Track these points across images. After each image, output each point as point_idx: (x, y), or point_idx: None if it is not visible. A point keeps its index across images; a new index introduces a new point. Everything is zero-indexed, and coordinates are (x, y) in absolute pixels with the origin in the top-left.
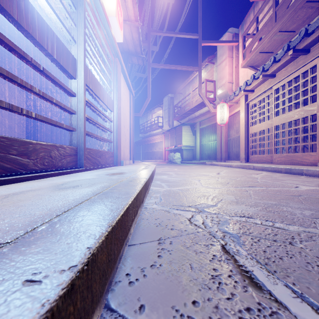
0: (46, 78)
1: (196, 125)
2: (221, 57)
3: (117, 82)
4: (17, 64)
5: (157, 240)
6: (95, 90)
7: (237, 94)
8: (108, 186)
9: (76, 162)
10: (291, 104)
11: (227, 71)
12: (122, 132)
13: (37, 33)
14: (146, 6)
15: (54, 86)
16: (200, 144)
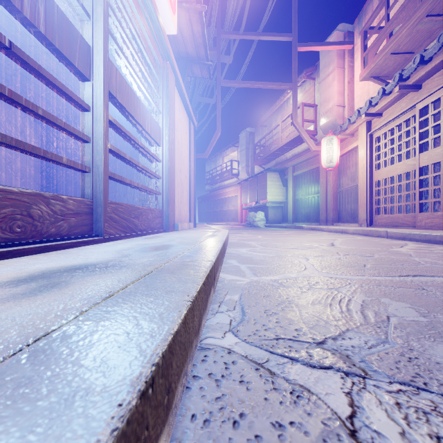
0: (66, 101)
1: (287, 171)
2: (325, 69)
3: (169, 100)
4: (21, 79)
5: None
6: (129, 106)
7: (353, 121)
8: (101, 295)
9: (90, 225)
10: None
11: (335, 88)
12: (177, 180)
13: None
14: None
15: (79, 114)
16: (294, 199)
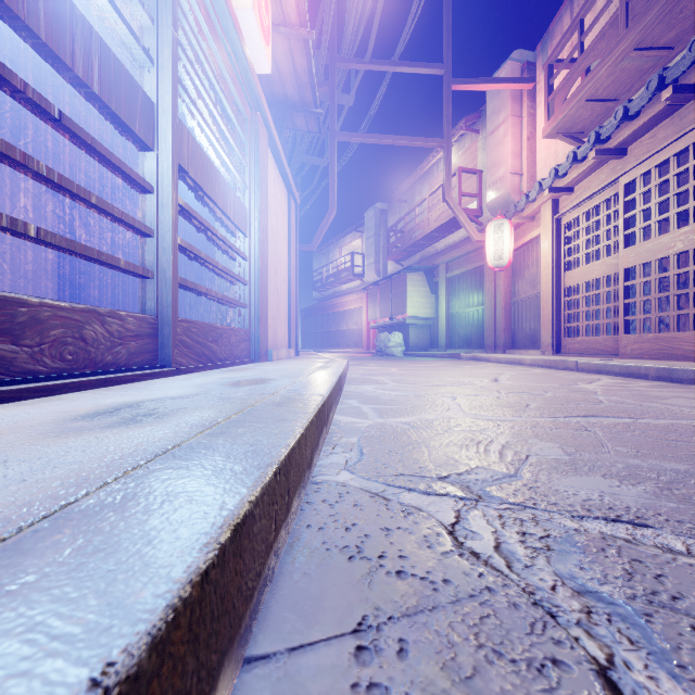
0: (101, 164)
1: (437, 270)
2: (494, 117)
3: (259, 169)
4: (33, 131)
5: (351, 635)
6: (204, 183)
7: (533, 198)
8: (209, 422)
9: (154, 352)
10: (666, 217)
11: (508, 147)
12: (272, 285)
13: (43, 20)
14: (326, 2)
15: (120, 184)
16: (447, 313)
